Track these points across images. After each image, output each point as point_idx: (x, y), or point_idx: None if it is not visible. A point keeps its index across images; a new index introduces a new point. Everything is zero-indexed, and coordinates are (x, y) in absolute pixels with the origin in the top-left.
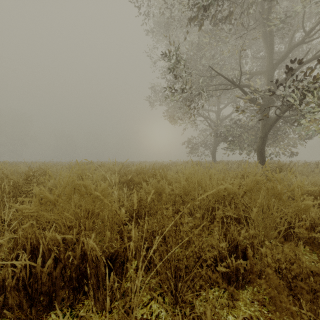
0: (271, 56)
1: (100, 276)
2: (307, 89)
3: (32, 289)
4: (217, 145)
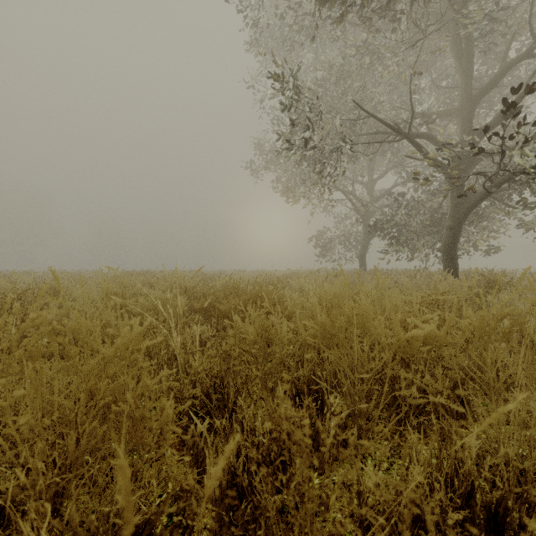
0: (469, 82)
1: None
2: None
3: None
4: (368, 243)
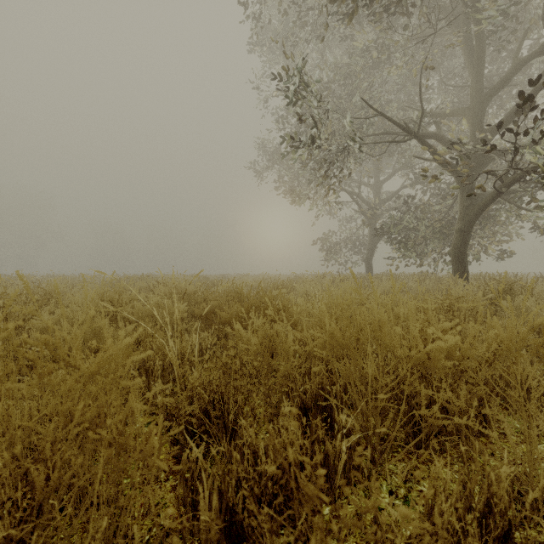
0: (480, 80)
1: None
2: None
3: None
4: (374, 246)
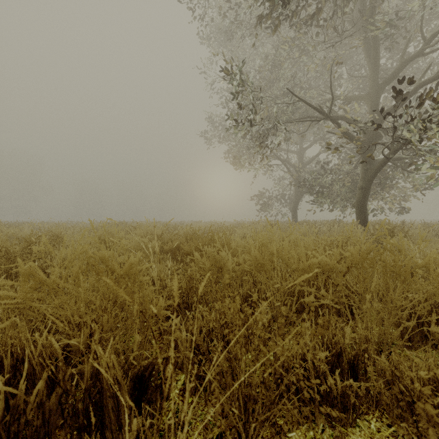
0: (376, 74)
1: (122, 410)
2: (429, 119)
3: (9, 433)
4: (299, 199)
